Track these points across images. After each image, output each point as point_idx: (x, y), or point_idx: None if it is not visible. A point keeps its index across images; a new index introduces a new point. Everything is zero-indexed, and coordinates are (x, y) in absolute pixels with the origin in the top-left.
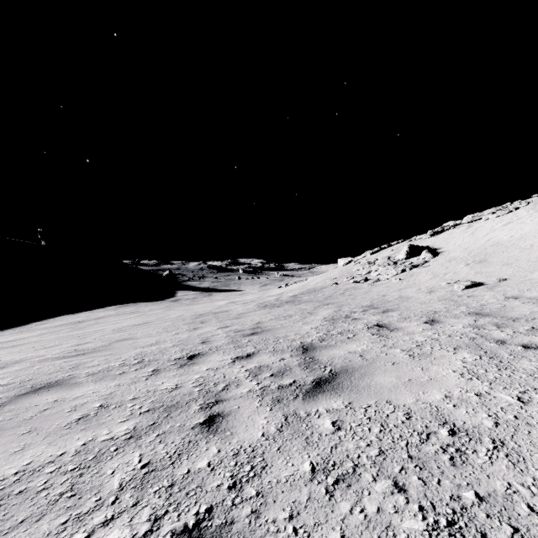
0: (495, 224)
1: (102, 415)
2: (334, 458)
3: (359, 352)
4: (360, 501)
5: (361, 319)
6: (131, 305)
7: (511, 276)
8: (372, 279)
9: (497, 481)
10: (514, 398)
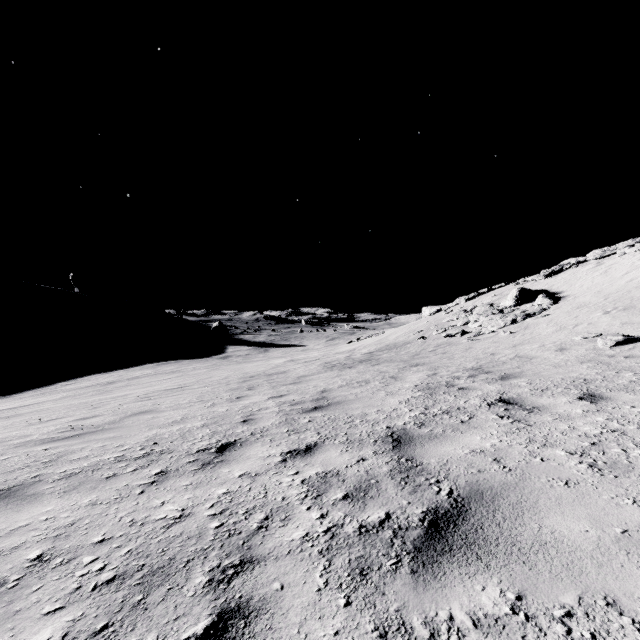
0: (637, 259)
1: (26, 587)
2: None
3: (490, 452)
4: None
5: (473, 390)
6: (173, 363)
7: None
8: (472, 332)
9: None
10: None
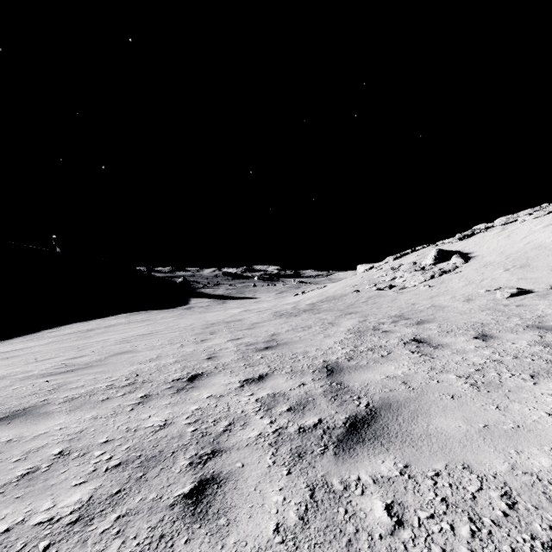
0: (534, 225)
1: (56, 471)
2: None
3: (400, 377)
4: None
5: (393, 332)
6: (143, 313)
7: None
8: (397, 286)
9: None
10: None
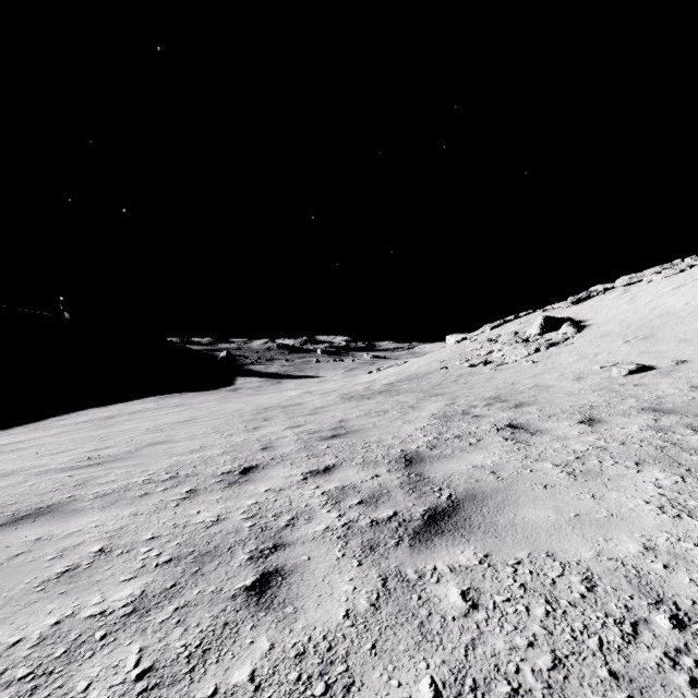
0: (662, 287)
1: (99, 567)
2: (474, 672)
3: (489, 467)
4: None
5: (486, 417)
6: (177, 396)
7: (693, 356)
8: (495, 362)
9: None
10: None
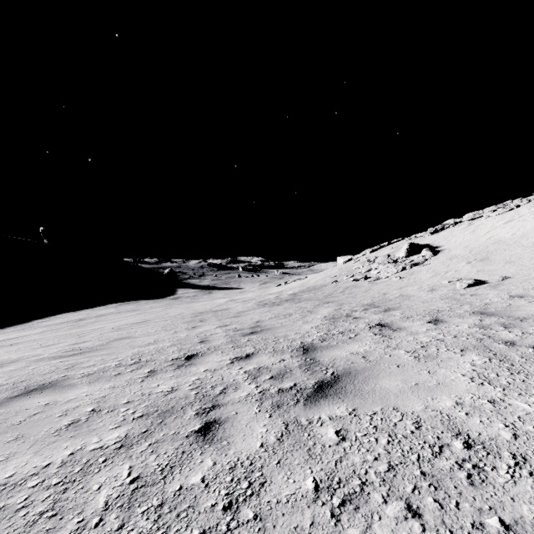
0: (496, 221)
1: (94, 421)
2: (340, 474)
3: (361, 353)
4: (370, 528)
5: (363, 318)
6: (132, 303)
7: (514, 274)
8: (372, 277)
9: (523, 505)
10: (532, 406)
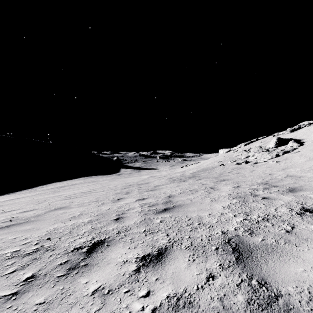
0: None
1: None
2: None
3: None
4: None
5: (274, 199)
6: (93, 177)
7: None
8: (251, 161)
9: None
10: None
